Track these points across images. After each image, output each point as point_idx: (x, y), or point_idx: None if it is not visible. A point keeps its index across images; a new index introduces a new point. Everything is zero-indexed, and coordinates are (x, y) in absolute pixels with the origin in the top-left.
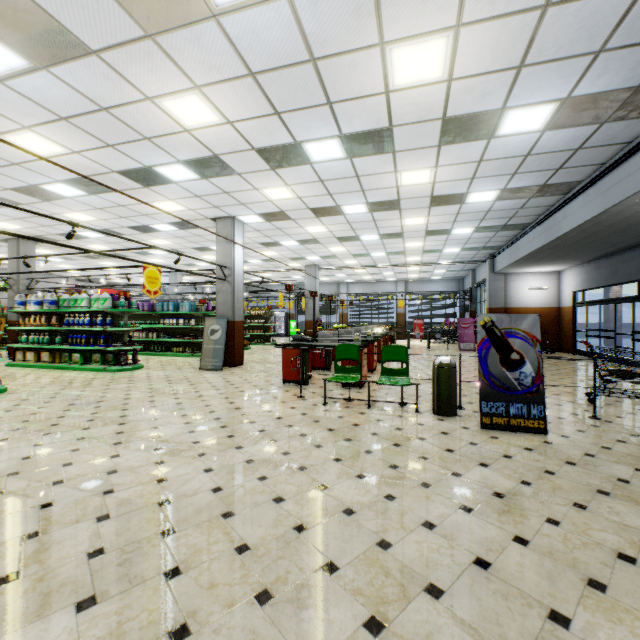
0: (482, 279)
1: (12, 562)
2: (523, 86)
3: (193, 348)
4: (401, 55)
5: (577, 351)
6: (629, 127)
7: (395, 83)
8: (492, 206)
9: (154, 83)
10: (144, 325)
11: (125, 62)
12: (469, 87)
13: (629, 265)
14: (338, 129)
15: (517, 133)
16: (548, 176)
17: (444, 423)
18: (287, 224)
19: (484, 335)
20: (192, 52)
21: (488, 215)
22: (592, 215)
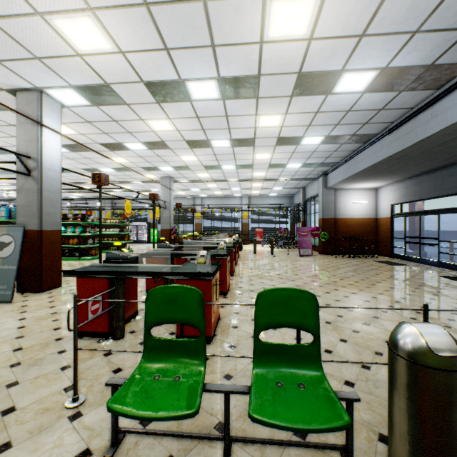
0: (314, 194)
1: None
2: None
3: None
4: None
5: (395, 255)
6: None
7: None
8: (356, 102)
9: None
10: None
11: None
12: None
13: None
14: None
15: None
16: (447, 46)
17: None
18: (123, 113)
19: None
20: None
21: (345, 118)
22: None
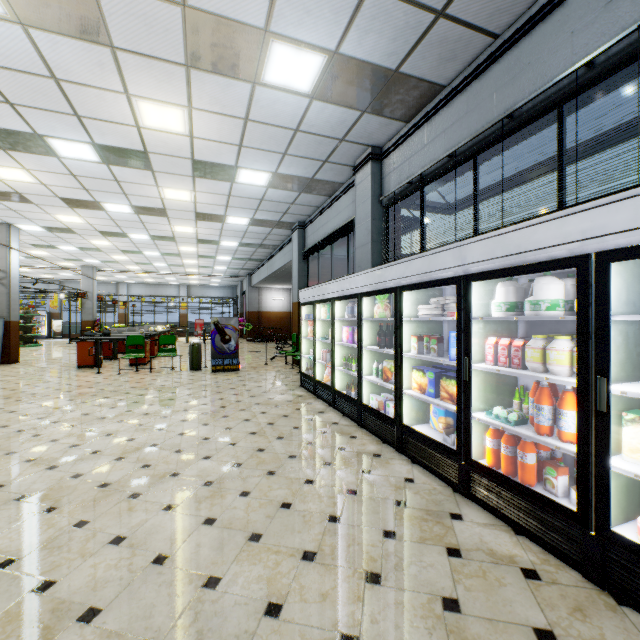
0: (245, 290)
1: None
2: (231, 211)
3: None
4: (168, 191)
5: None
6: (285, 231)
7: (166, 197)
8: (238, 249)
9: None
10: None
11: None
12: (206, 206)
13: None
14: (130, 203)
15: (237, 224)
16: (261, 241)
17: (194, 373)
18: (71, 236)
19: (214, 328)
20: (33, 160)
21: (238, 252)
22: (282, 265)
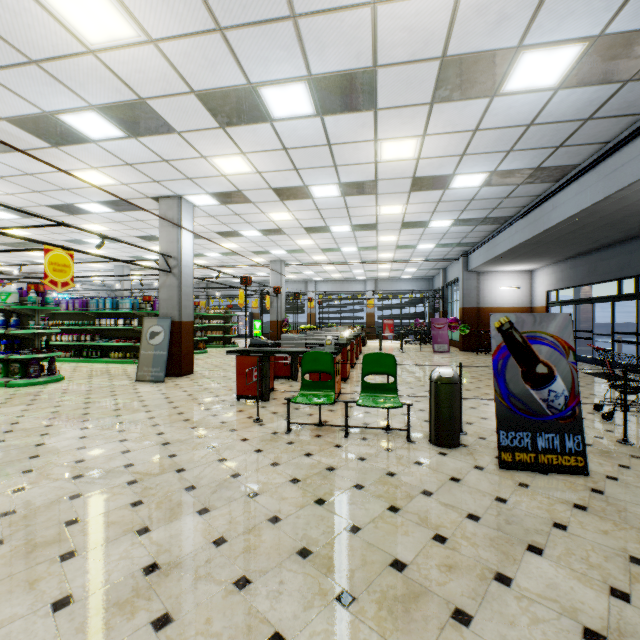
0: (454, 278)
1: None
2: (552, 9)
3: (136, 353)
4: None
5: None
6: None
7: None
8: (477, 194)
9: None
10: (75, 326)
11: None
12: (484, 4)
13: (609, 263)
14: (306, 66)
15: (526, 90)
16: (545, 156)
17: (449, 460)
18: (246, 208)
19: (500, 341)
20: None
21: (470, 205)
22: (592, 202)
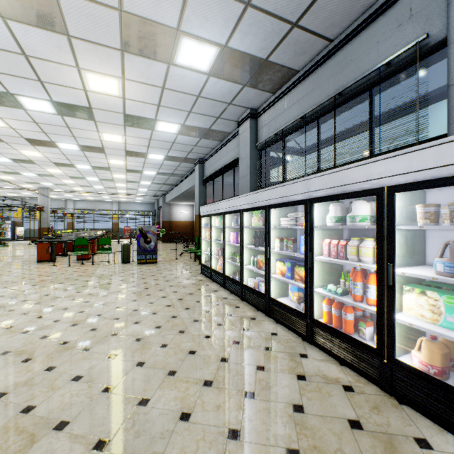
0: (161, 205)
1: None
2: (152, 150)
3: None
4: (106, 135)
5: None
6: (190, 165)
7: (104, 139)
8: (156, 176)
9: None
10: None
11: None
12: (133, 146)
13: None
14: (77, 143)
15: (155, 159)
16: (173, 171)
17: (125, 265)
18: (32, 165)
19: (139, 233)
20: (5, 111)
21: (155, 179)
22: (187, 188)
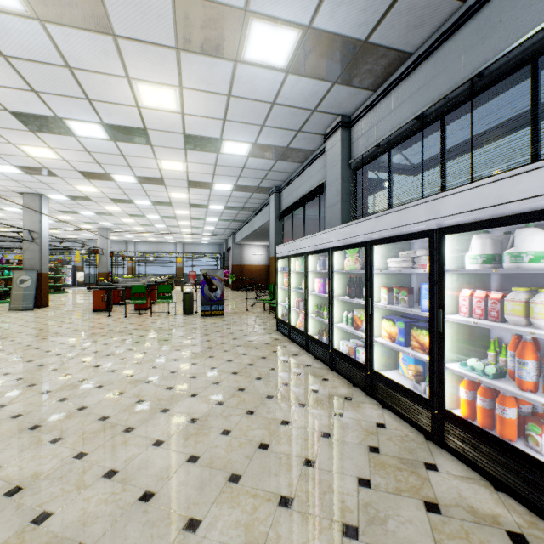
0: (230, 246)
1: (14, 356)
2: (218, 179)
3: None
4: (165, 162)
5: None
6: (263, 195)
7: (163, 168)
8: (224, 211)
9: (21, 141)
10: None
11: (7, 132)
12: (196, 175)
13: None
14: (134, 174)
15: (222, 190)
16: (243, 204)
17: (186, 317)
18: (89, 203)
19: (203, 278)
20: (55, 140)
21: (223, 214)
22: (261, 225)
